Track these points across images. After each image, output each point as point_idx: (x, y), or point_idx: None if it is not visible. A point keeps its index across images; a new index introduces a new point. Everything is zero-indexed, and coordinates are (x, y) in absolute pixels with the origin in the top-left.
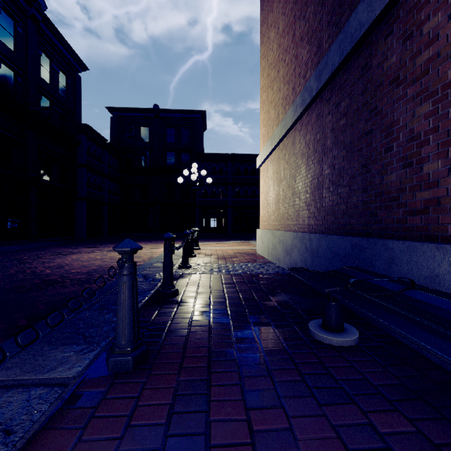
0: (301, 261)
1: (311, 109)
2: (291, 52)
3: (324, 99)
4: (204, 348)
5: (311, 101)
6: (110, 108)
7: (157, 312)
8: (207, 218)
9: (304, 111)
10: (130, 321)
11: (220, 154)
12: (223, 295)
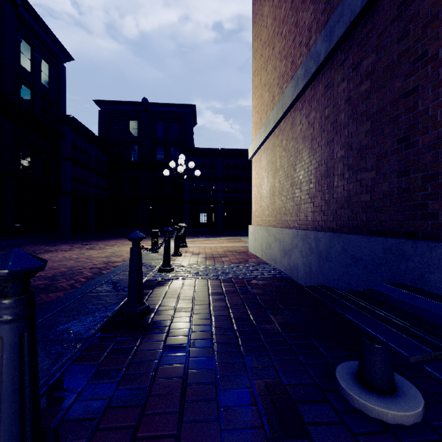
0: (304, 265)
1: (317, 80)
2: (289, 21)
3: (336, 63)
4: (169, 437)
5: (318, 69)
6: (98, 101)
7: (113, 346)
8: (197, 213)
9: (307, 84)
10: (12, 415)
11: (211, 149)
12: (208, 313)
